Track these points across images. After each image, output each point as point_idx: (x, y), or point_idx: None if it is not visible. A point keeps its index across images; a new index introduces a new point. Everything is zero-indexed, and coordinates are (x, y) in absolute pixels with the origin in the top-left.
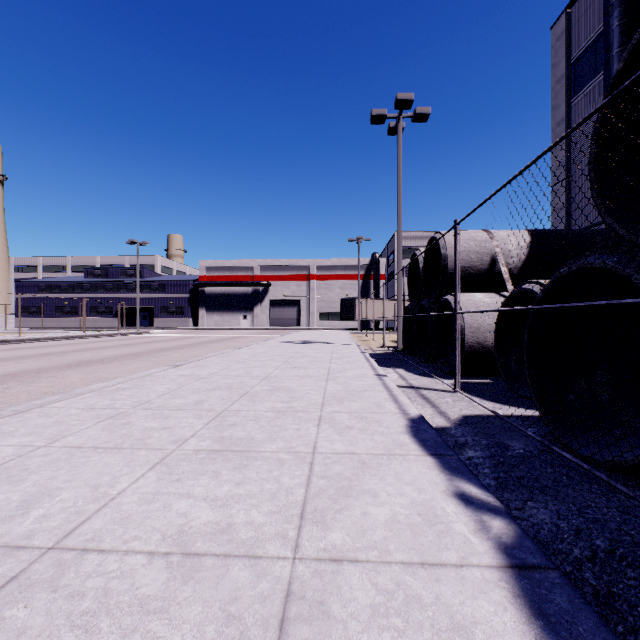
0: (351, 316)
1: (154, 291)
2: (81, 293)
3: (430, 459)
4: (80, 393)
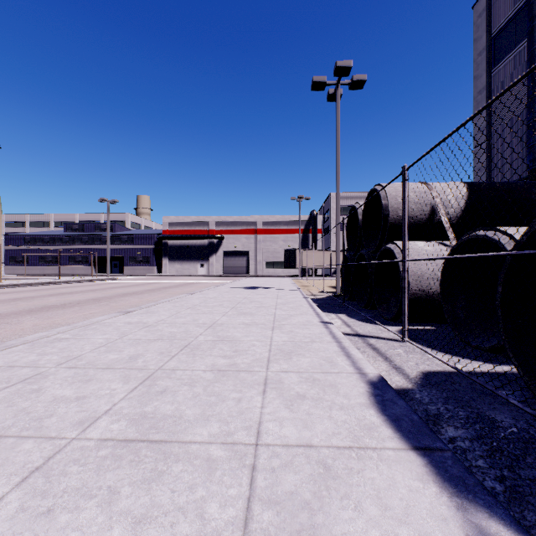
0: (293, 264)
1: (124, 243)
2: (61, 245)
3: (416, 458)
4: (10, 346)
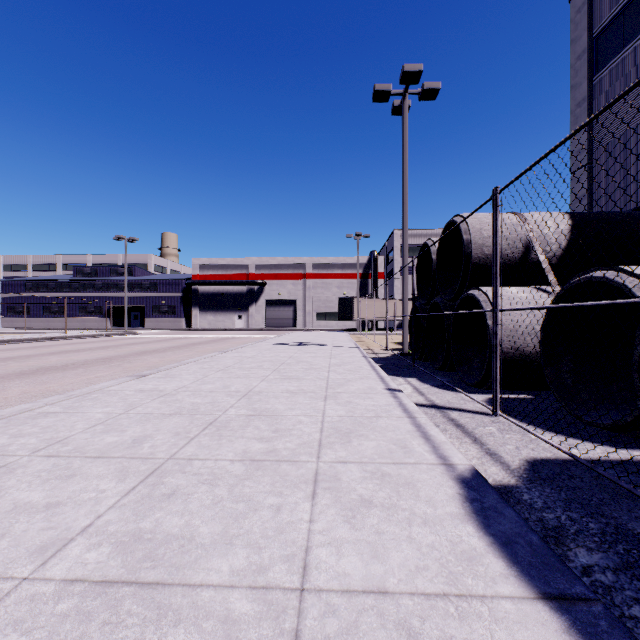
0: (349, 316)
1: (145, 290)
2: (69, 292)
3: (550, 616)
4: None
